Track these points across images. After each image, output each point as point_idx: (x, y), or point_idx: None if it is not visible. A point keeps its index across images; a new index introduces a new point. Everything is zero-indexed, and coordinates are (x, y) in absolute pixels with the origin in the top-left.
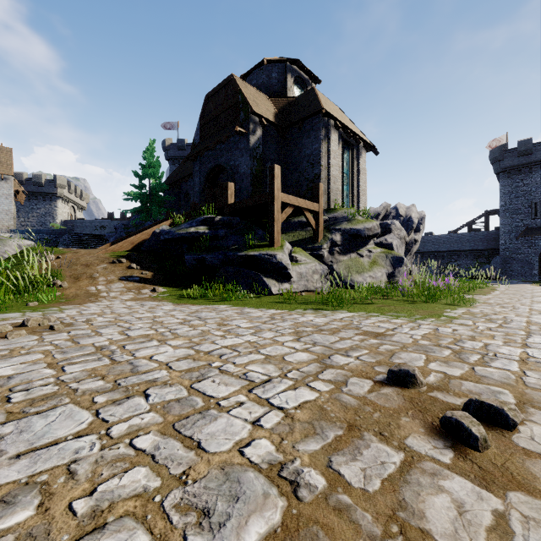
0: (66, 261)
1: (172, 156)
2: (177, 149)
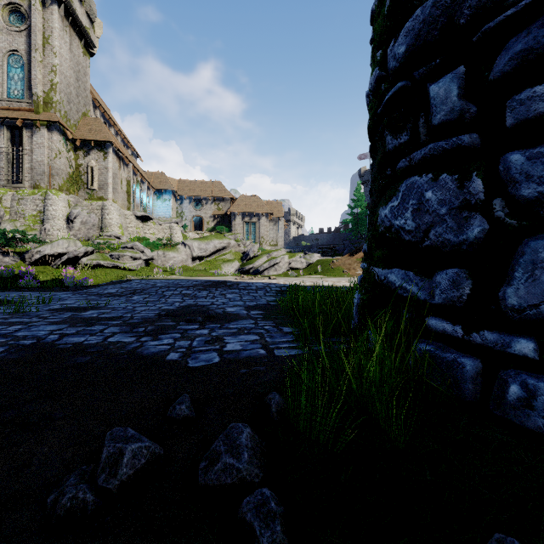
0: (340, 262)
1: (365, 181)
2: (369, 174)
